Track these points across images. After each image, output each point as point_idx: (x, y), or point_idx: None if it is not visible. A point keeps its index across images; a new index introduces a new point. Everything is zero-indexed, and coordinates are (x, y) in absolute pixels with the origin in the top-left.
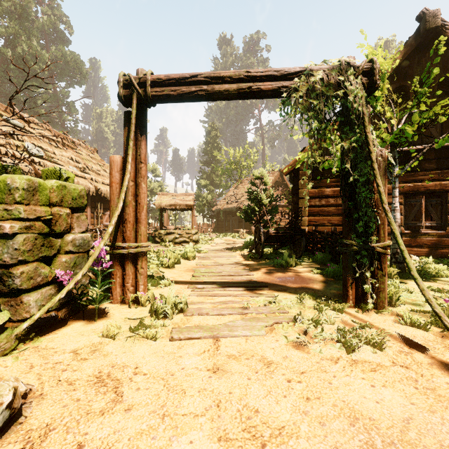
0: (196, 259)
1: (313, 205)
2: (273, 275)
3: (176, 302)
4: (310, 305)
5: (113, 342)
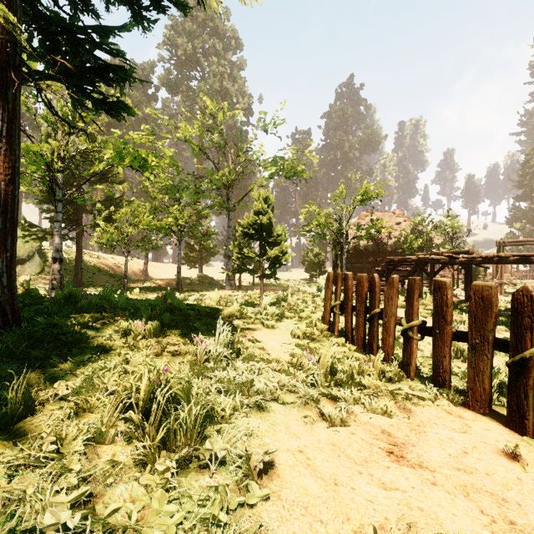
0: None
1: None
2: None
3: None
4: None
5: (502, 297)
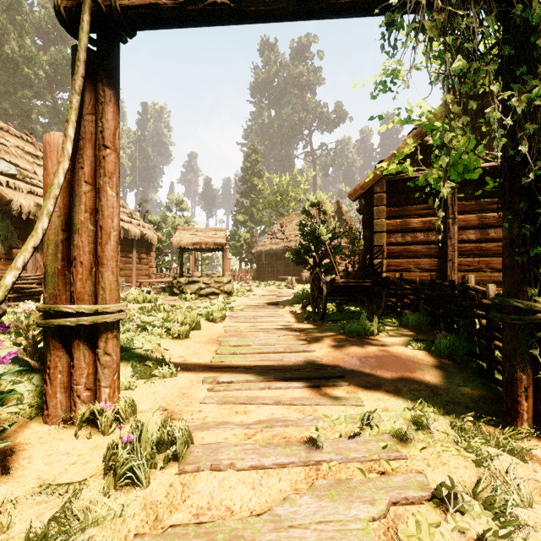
0: (226, 320)
1: (394, 242)
2: (348, 352)
3: (164, 436)
4: (447, 436)
5: None
